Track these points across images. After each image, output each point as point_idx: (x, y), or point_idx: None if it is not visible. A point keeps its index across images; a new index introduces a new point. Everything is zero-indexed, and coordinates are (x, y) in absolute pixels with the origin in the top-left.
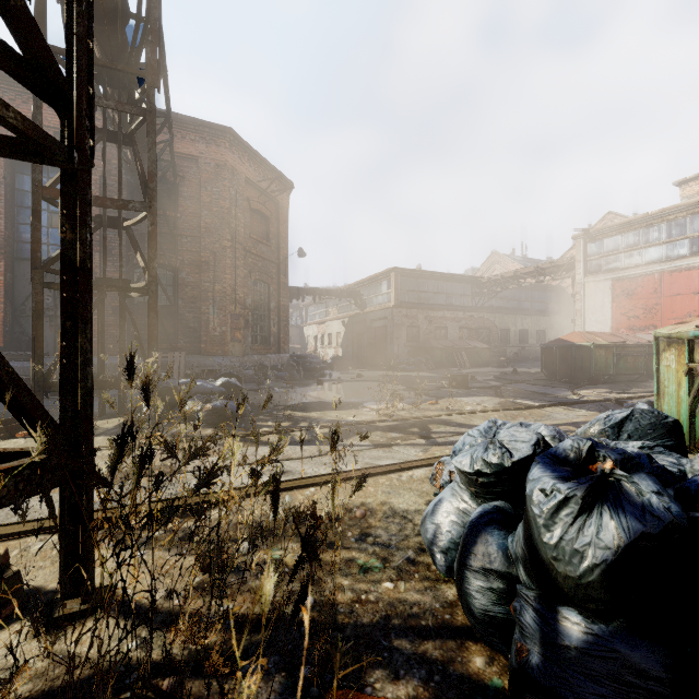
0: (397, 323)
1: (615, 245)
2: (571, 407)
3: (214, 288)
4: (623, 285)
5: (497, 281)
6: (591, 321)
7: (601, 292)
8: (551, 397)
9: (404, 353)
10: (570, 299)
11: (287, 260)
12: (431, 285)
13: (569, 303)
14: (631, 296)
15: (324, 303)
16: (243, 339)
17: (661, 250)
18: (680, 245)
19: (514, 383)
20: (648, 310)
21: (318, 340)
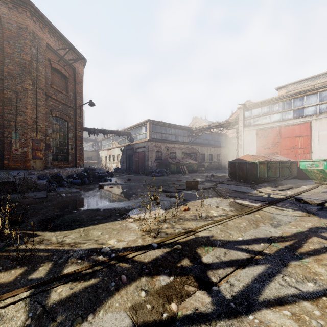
0: (150, 150)
1: (258, 112)
2: (279, 207)
3: (16, 119)
4: (262, 132)
5: (200, 129)
6: (246, 150)
7: (251, 135)
8: (252, 195)
9: (154, 166)
10: (230, 140)
11: (82, 107)
12: (168, 130)
13: (230, 142)
14: (266, 138)
15: (111, 138)
16: (43, 157)
17: (279, 115)
18: (289, 113)
19: (221, 184)
20: (274, 145)
21: (107, 158)
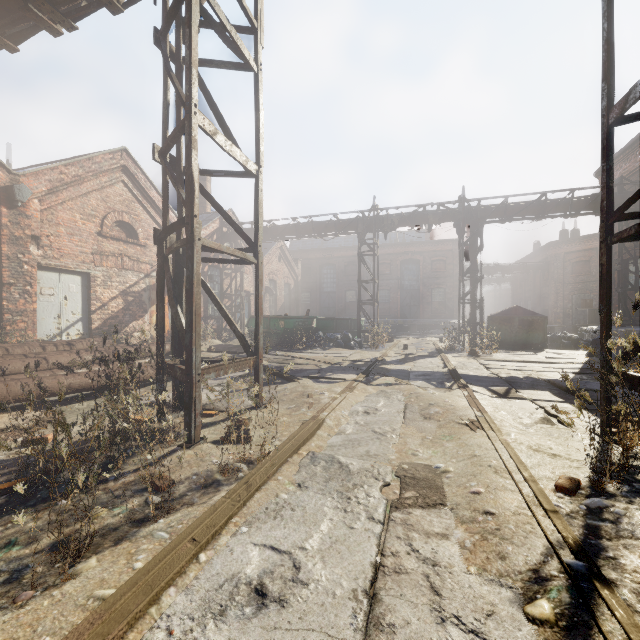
0: None
1: None
2: None
3: None
4: None
5: None
6: None
7: None
8: None
9: None
10: None
11: None
12: None
13: None
14: None
15: None
16: None
17: None
18: None
19: None
20: None
21: None
